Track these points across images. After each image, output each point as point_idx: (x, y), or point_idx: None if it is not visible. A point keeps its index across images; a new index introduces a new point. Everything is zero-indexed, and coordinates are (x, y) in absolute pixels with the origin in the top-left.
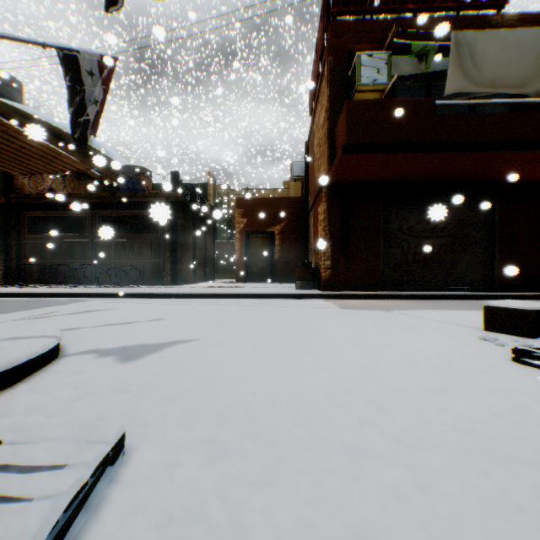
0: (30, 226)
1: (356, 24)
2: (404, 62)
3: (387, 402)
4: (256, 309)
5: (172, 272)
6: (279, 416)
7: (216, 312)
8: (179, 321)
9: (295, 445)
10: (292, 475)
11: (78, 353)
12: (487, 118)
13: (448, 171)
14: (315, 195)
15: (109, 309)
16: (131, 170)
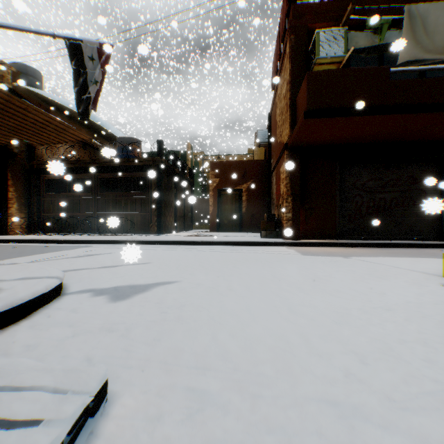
0: (47, 187)
1: (315, 5)
2: (359, 37)
3: (367, 352)
4: (228, 254)
5: (158, 223)
6: (259, 363)
7: (194, 257)
8: (163, 264)
9: (279, 399)
10: (280, 439)
11: (76, 291)
12: (439, 82)
13: (400, 132)
14: (277, 157)
15: (106, 253)
16: (125, 141)
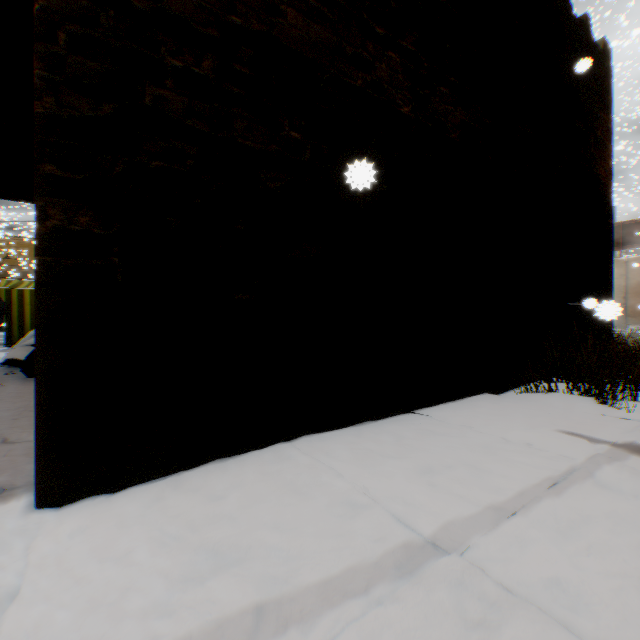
0: None
1: None
2: None
3: None
4: None
5: None
6: None
7: None
8: None
9: None
10: None
11: None
12: None
13: None
14: None
15: None
16: None
